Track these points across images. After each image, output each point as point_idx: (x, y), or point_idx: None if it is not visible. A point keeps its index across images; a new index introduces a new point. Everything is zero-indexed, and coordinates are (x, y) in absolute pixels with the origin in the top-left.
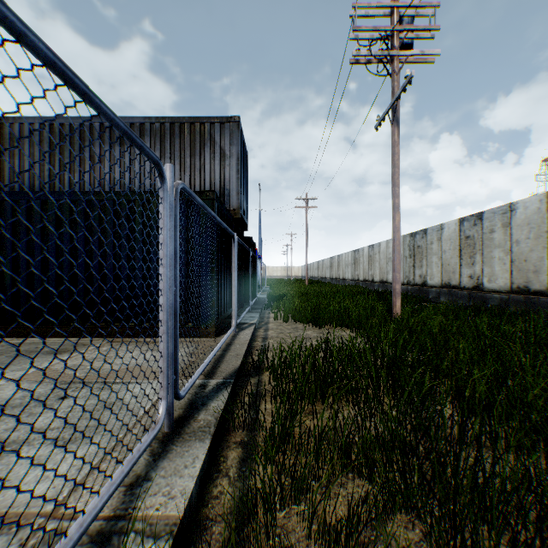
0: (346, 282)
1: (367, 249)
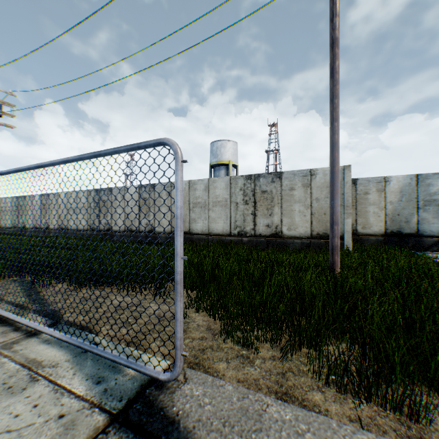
0: None
1: None
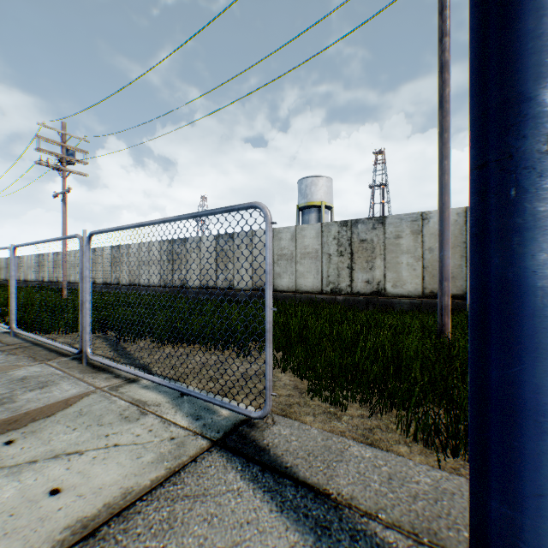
0: (30, 283)
1: (54, 255)
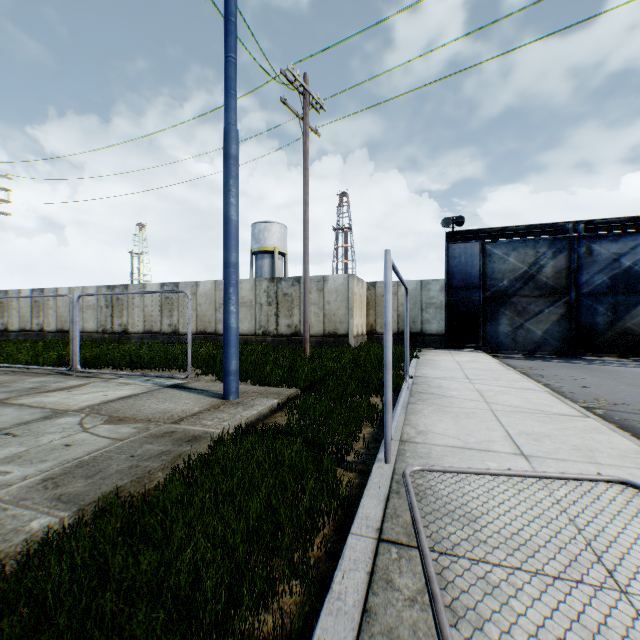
0: None
1: None
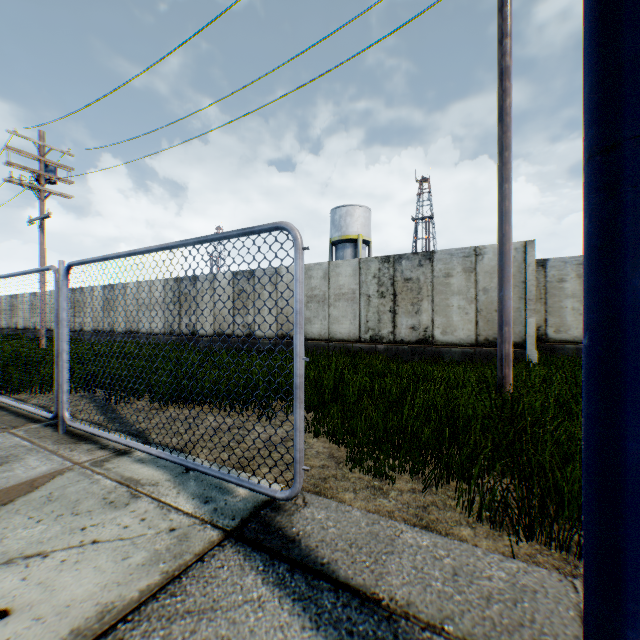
0: None
1: (30, 296)
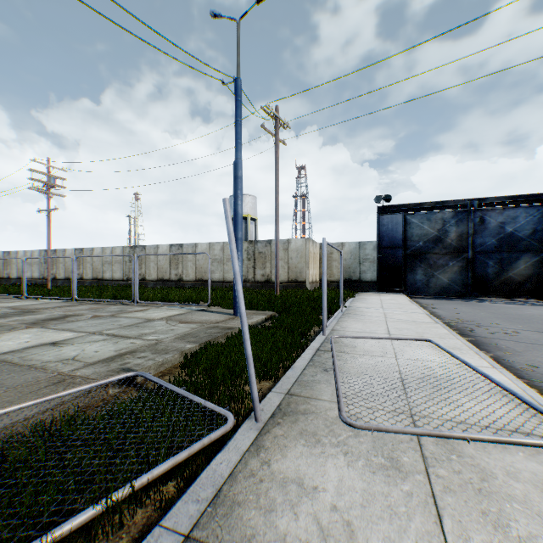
0: None
1: (4, 254)
